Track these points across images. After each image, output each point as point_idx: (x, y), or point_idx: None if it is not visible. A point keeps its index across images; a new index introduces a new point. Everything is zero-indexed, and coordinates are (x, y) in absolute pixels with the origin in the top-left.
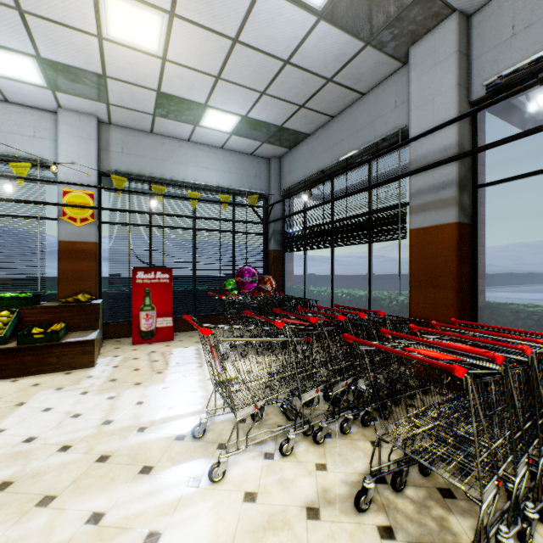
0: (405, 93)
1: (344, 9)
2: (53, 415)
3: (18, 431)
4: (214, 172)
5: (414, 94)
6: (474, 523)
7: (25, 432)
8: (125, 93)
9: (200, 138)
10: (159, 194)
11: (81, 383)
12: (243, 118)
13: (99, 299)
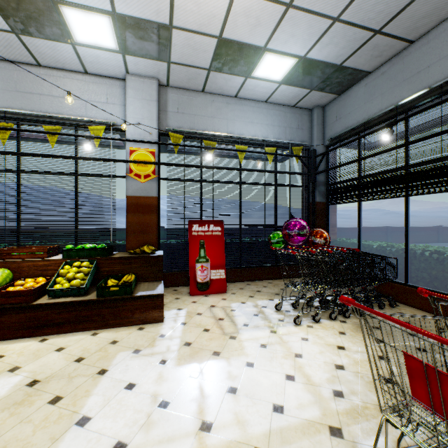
0: None
1: None
2: (137, 398)
3: (103, 425)
4: (258, 126)
5: None
6: None
7: (112, 429)
8: (186, 46)
9: (247, 92)
10: (213, 148)
11: (155, 344)
12: (299, 60)
13: (158, 249)
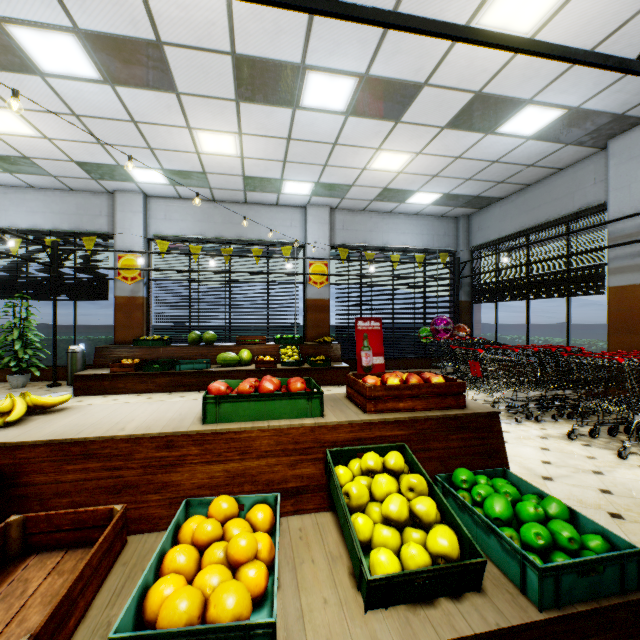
0: (603, 173)
1: (549, 133)
2: None
3: None
4: (409, 236)
5: (612, 179)
6: (639, 448)
7: None
8: (359, 192)
9: (400, 210)
10: (374, 261)
11: None
12: (444, 194)
13: None
